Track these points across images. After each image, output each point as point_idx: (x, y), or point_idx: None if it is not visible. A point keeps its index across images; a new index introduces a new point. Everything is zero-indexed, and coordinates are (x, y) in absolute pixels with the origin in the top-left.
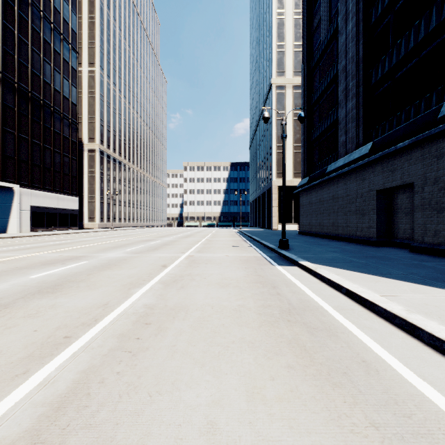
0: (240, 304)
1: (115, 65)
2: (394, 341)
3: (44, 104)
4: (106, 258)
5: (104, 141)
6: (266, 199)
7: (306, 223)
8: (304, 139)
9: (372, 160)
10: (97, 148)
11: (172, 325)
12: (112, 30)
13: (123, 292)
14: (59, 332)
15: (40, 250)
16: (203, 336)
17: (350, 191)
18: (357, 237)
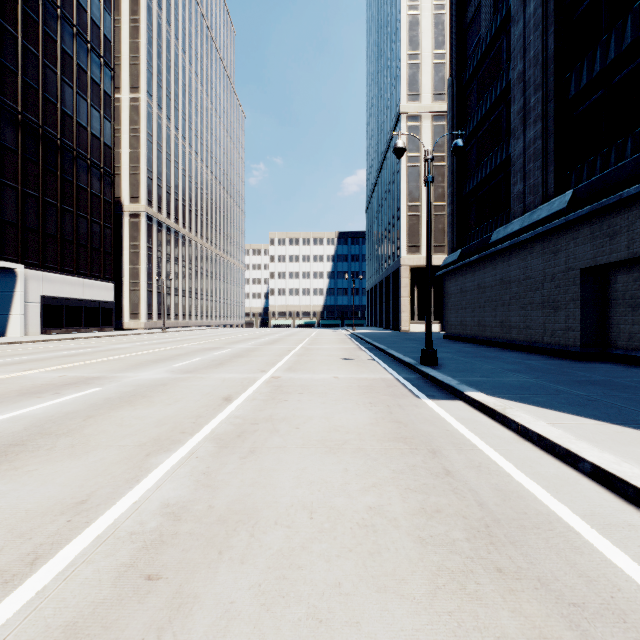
0: (373, 504)
1: (170, 91)
2: None
3: (62, 146)
4: (134, 381)
5: (153, 201)
6: (392, 285)
7: (455, 322)
8: (452, 193)
9: (574, 220)
10: (143, 211)
11: (210, 583)
12: (166, 39)
13: (132, 464)
14: None
15: (36, 366)
16: None
17: (532, 271)
18: (545, 345)
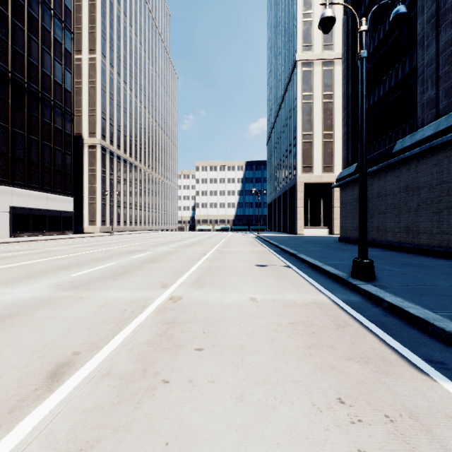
0: None
1: (120, 54)
2: None
3: (29, 88)
4: None
5: (106, 136)
6: (289, 198)
7: (351, 227)
8: (347, 115)
9: None
10: (98, 143)
11: None
12: (116, 15)
13: None
14: None
15: None
16: None
17: (451, 175)
18: None
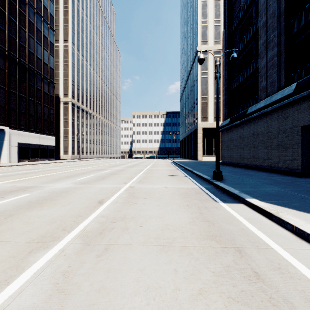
0: None
1: (83, 42)
2: None
3: (28, 68)
4: (51, 189)
5: (75, 96)
6: (193, 137)
7: (227, 156)
8: (225, 89)
9: (298, 99)
10: (70, 101)
11: None
12: (81, 16)
13: (13, 262)
14: None
15: (3, 179)
16: None
17: (272, 128)
18: (279, 168)
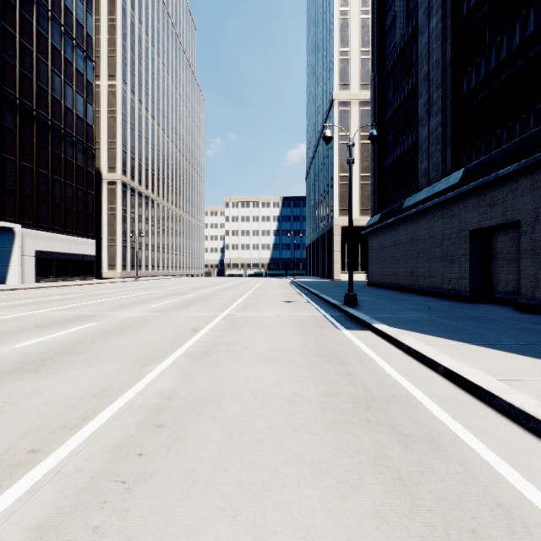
0: (296, 391)
1: (141, 78)
2: (536, 461)
3: (52, 125)
4: (121, 318)
5: (127, 171)
6: (326, 242)
7: (376, 272)
8: (374, 167)
9: (464, 192)
10: (119, 180)
11: (194, 428)
12: (138, 35)
13: (133, 370)
14: (24, 442)
15: (40, 307)
16: (240, 451)
17: (435, 232)
18: (444, 290)
